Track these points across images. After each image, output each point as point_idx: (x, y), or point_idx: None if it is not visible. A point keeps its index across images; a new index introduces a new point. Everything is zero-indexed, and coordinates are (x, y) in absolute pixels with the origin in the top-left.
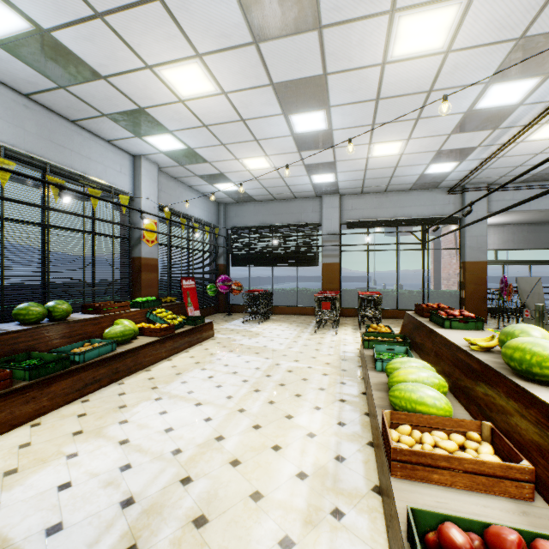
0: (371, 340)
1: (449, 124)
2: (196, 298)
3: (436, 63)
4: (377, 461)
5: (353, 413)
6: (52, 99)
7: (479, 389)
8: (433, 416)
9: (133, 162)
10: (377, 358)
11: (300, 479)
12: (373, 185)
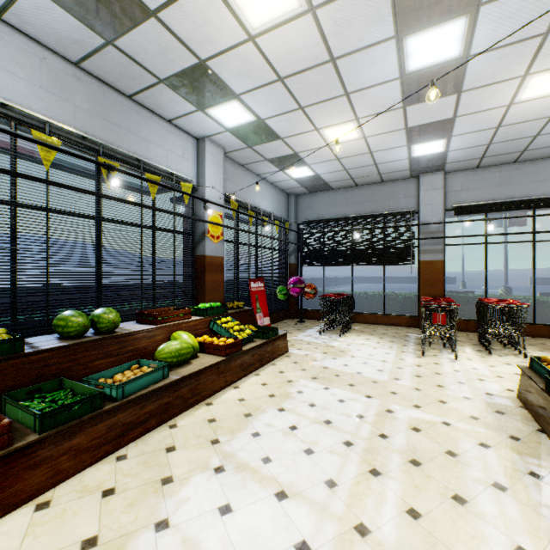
0: None
1: None
2: (265, 303)
3: None
4: None
5: None
6: (103, 64)
7: None
8: None
9: (196, 146)
10: None
11: None
12: (500, 153)
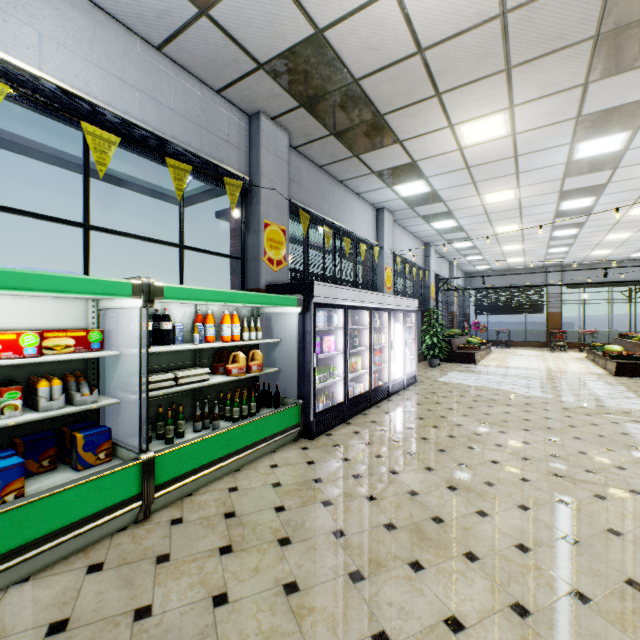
0: (594, 346)
1: (639, 245)
2: None
3: (625, 238)
4: (600, 367)
5: (589, 364)
6: (447, 253)
7: (632, 349)
8: (616, 351)
9: (449, 265)
10: (599, 348)
11: (579, 367)
12: (589, 262)
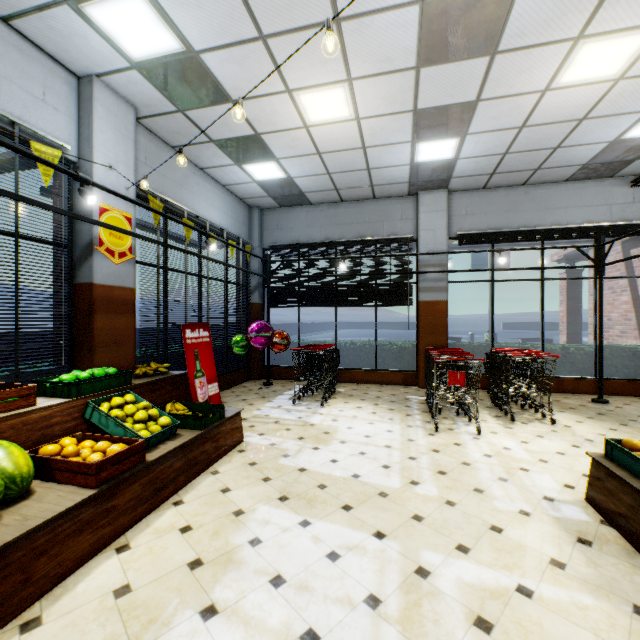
0: None
1: None
2: (211, 362)
3: None
4: None
5: None
6: None
7: None
8: None
9: (77, 90)
10: None
11: None
12: (512, 169)
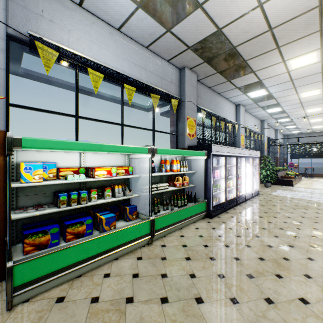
0: None
1: None
2: None
3: None
4: None
5: None
6: (274, 125)
7: None
8: None
9: (274, 131)
10: None
11: None
12: None
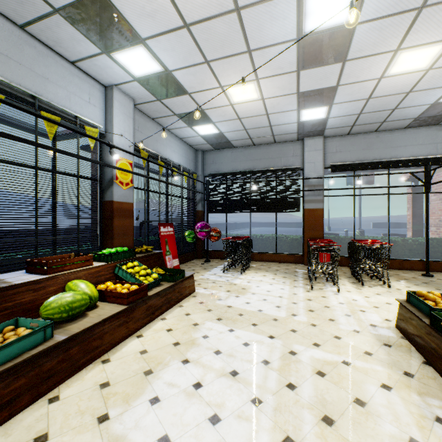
0: None
1: None
2: (174, 246)
3: None
4: None
5: None
6: None
7: None
8: None
9: (105, 94)
10: None
11: None
12: (366, 122)
